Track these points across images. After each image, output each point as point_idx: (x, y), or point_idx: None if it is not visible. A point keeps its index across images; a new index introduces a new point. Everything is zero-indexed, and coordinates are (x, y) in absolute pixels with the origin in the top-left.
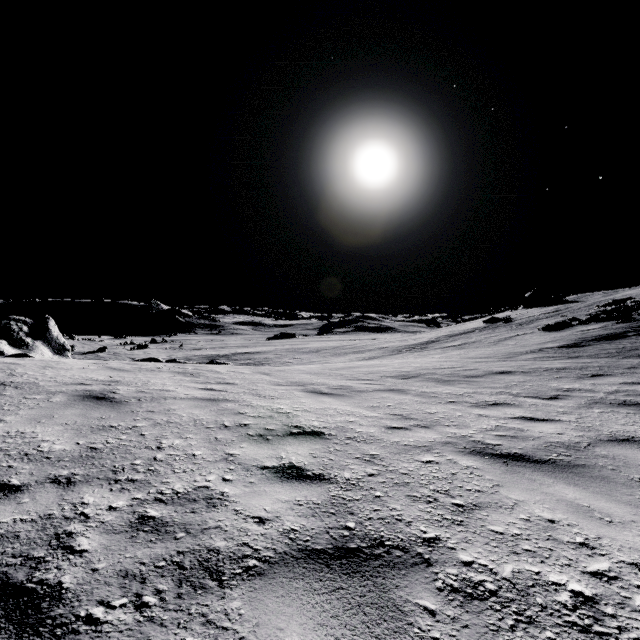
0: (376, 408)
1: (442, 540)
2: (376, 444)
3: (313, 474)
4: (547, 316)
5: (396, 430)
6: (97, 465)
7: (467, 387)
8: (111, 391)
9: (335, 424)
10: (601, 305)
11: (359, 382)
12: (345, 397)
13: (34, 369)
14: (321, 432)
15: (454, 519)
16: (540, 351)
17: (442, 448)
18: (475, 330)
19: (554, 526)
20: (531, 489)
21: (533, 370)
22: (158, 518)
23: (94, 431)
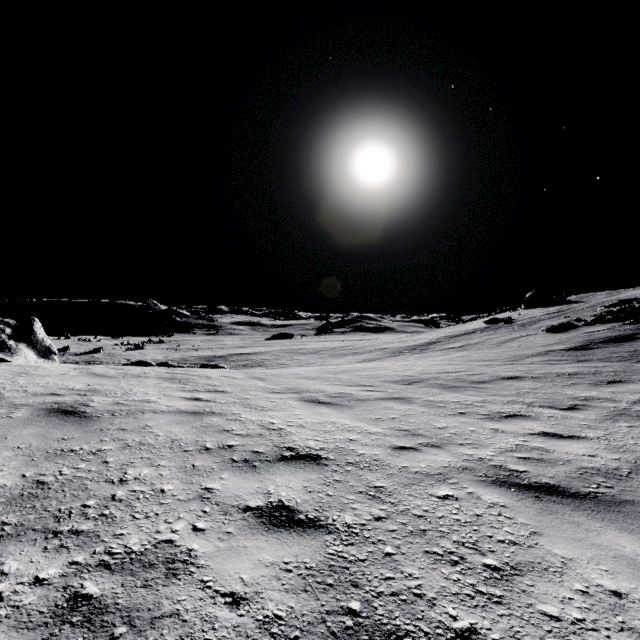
0: (379, 421)
1: (480, 633)
2: (382, 472)
3: (307, 518)
4: (550, 317)
5: (404, 451)
6: (38, 508)
7: (475, 394)
8: (83, 403)
9: (334, 444)
10: (606, 306)
11: (359, 389)
12: (344, 407)
13: (6, 376)
14: (317, 455)
15: (490, 593)
16: (547, 354)
17: (459, 476)
18: (476, 331)
19: (623, 604)
20: (578, 539)
21: (543, 375)
22: (96, 598)
23: (49, 457)
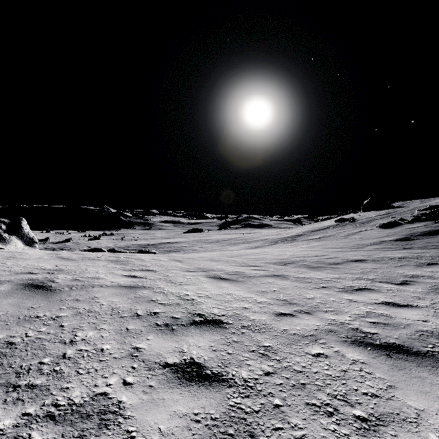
0: (264, 293)
1: None
2: (268, 333)
3: (212, 373)
4: (381, 217)
5: (284, 317)
6: (4, 365)
7: (332, 273)
8: (50, 280)
9: (232, 311)
10: (421, 209)
11: (249, 268)
12: (239, 282)
13: None
14: (220, 320)
15: None
16: (381, 243)
17: (327, 337)
18: (329, 227)
19: None
20: (425, 392)
21: (380, 259)
22: None
23: (19, 322)
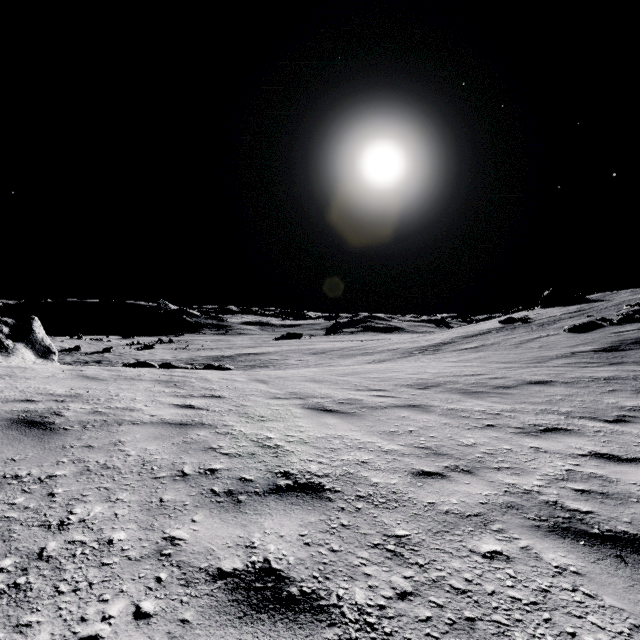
0: (394, 435)
1: None
2: (402, 511)
3: (300, 593)
4: (570, 316)
5: (428, 479)
6: None
7: (501, 402)
8: (56, 412)
9: (341, 468)
10: (633, 304)
11: (370, 394)
12: (354, 417)
13: None
14: (320, 485)
15: None
16: (573, 355)
17: (504, 519)
18: (491, 331)
19: None
20: None
21: (576, 380)
22: None
23: None
